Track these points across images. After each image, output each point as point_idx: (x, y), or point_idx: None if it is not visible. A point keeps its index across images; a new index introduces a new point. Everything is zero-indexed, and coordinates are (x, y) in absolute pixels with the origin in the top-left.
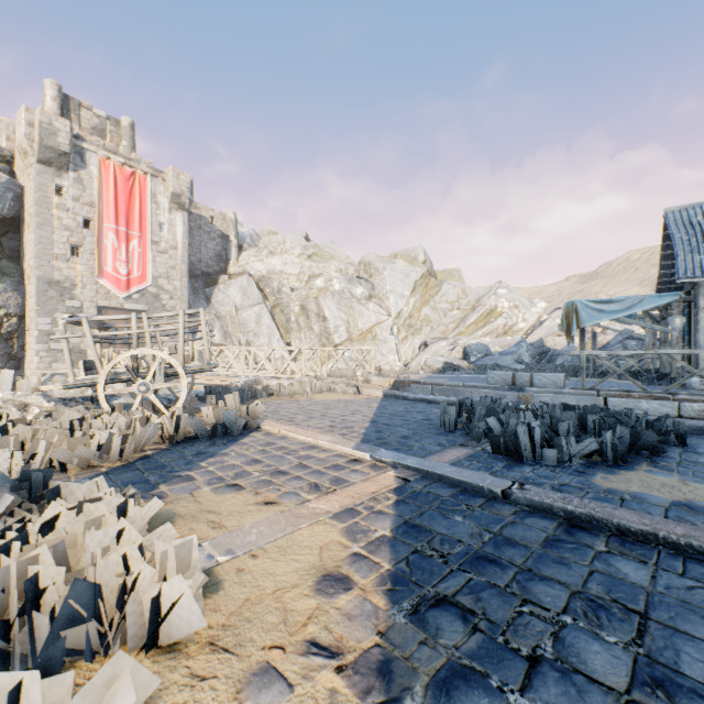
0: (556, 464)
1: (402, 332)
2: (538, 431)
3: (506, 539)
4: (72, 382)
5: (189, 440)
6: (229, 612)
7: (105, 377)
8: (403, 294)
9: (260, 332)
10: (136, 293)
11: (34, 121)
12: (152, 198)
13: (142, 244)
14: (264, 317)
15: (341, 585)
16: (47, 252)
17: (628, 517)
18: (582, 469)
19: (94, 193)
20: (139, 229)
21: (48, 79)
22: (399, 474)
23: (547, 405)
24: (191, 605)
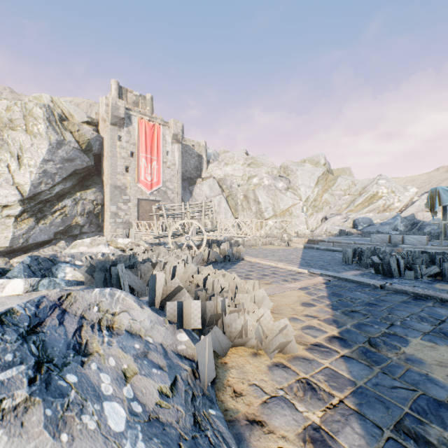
0: (412, 279)
1: (309, 210)
2: (402, 262)
3: (382, 300)
4: (157, 235)
5: (214, 262)
6: (272, 307)
7: (171, 233)
8: (309, 186)
9: (220, 211)
10: (155, 190)
11: (109, 103)
12: (163, 138)
13: (158, 164)
14: (222, 202)
15: (311, 305)
16: (114, 171)
17: (447, 296)
18: (428, 281)
19: (135, 138)
20: (156, 155)
21: (113, 80)
22: (325, 278)
23: (410, 251)
24: (266, 298)
